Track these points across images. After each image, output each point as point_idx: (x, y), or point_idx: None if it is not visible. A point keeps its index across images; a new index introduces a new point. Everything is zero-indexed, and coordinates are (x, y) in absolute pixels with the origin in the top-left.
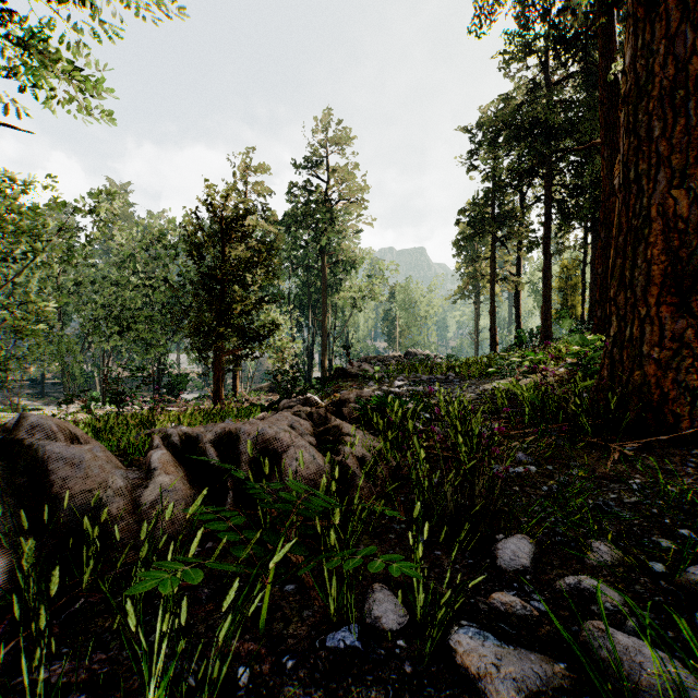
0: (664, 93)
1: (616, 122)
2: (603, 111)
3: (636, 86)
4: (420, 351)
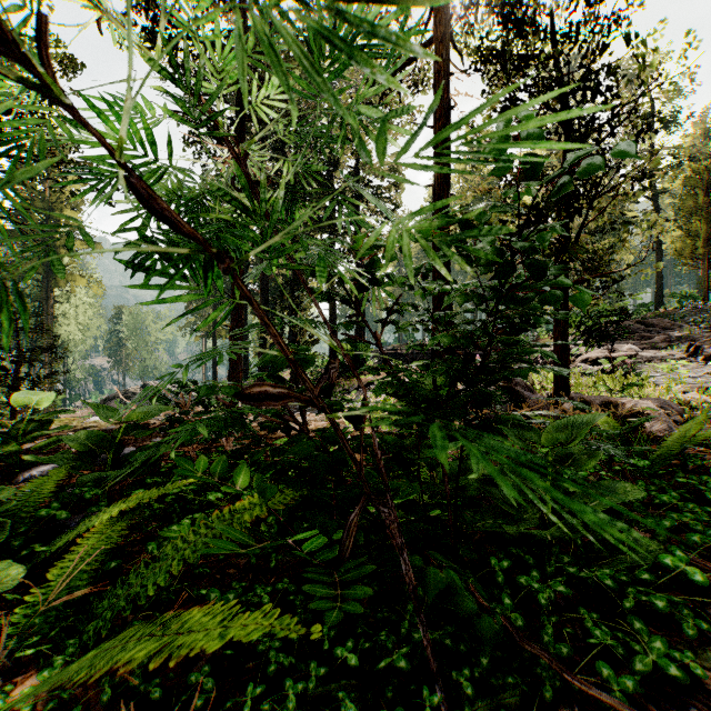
0: (233, 366)
1: (266, 286)
2: (262, 279)
3: (230, 361)
4: (157, 383)
